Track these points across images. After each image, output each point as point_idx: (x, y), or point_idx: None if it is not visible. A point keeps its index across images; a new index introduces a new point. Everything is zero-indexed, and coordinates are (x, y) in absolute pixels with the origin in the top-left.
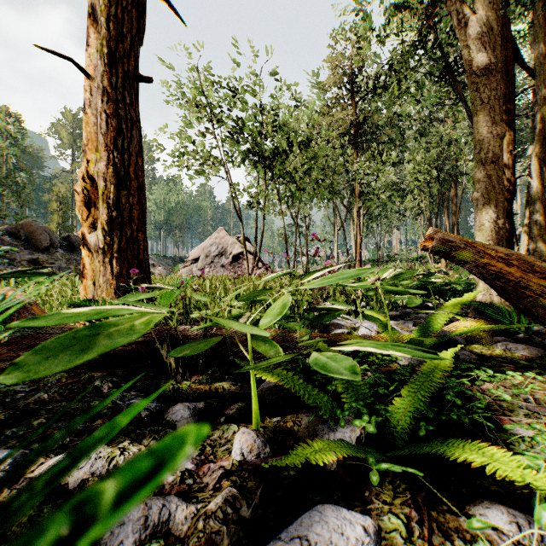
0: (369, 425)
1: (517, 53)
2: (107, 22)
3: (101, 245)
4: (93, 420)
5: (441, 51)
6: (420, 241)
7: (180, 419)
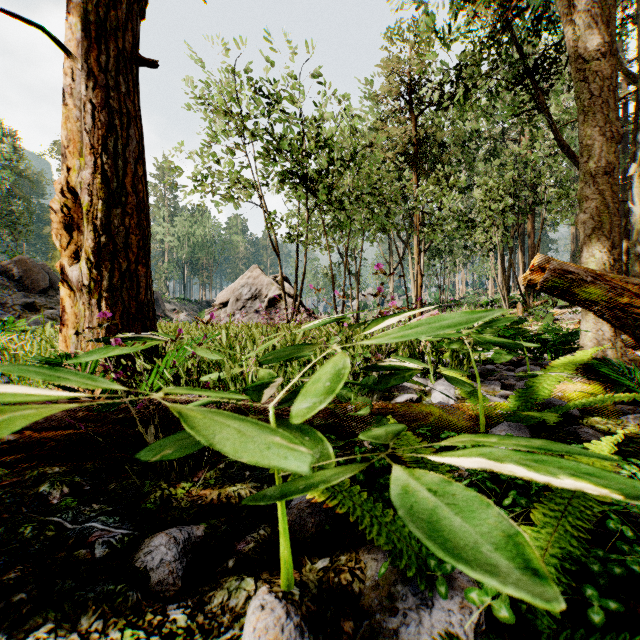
0: (499, 602)
1: None
2: None
3: (85, 281)
4: (10, 566)
5: (520, 52)
6: (490, 282)
7: (158, 565)
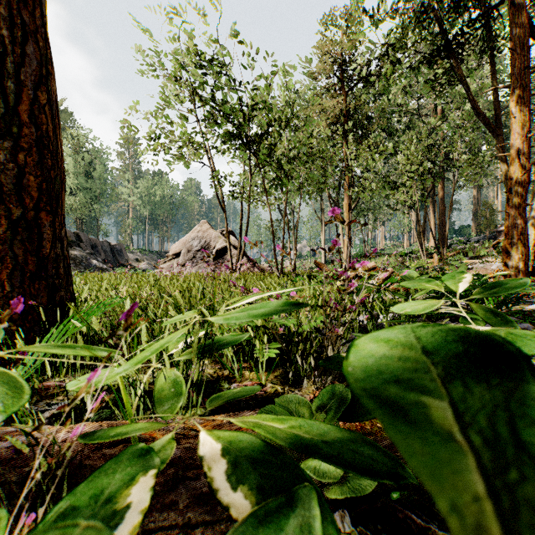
0: None
1: (530, 25)
2: None
3: None
4: None
5: (441, 29)
6: (405, 236)
7: None
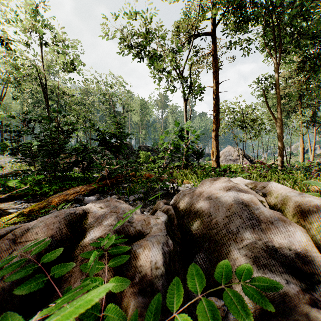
0: None
1: None
2: (215, 131)
3: (214, 160)
4: None
5: None
6: None
7: None
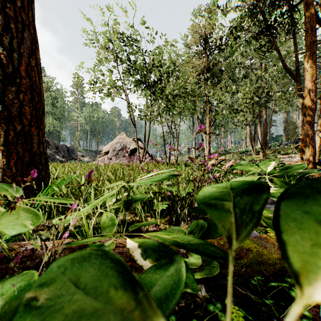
0: None
1: (316, 16)
2: None
3: None
4: None
5: (264, 18)
6: (243, 141)
7: None
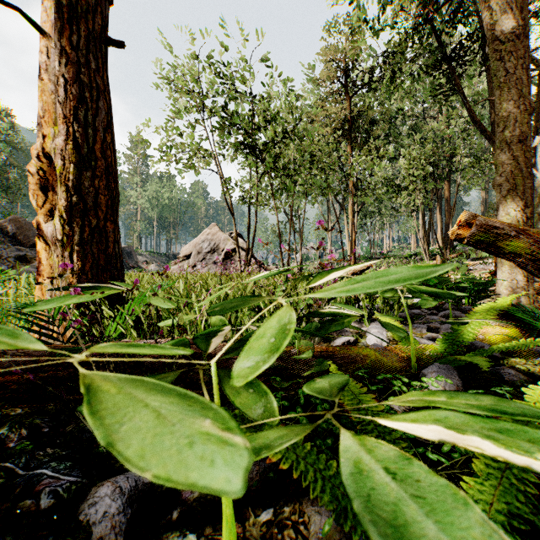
0: None
1: None
2: None
3: (59, 236)
4: None
5: (439, 42)
6: (412, 238)
7: (101, 518)
